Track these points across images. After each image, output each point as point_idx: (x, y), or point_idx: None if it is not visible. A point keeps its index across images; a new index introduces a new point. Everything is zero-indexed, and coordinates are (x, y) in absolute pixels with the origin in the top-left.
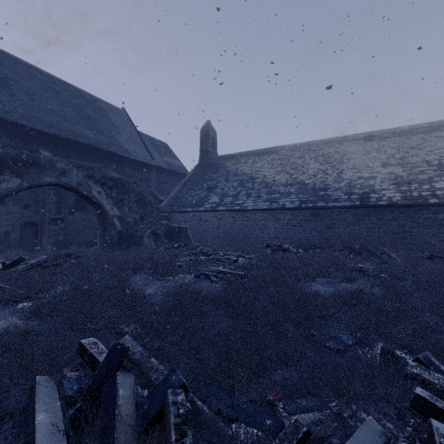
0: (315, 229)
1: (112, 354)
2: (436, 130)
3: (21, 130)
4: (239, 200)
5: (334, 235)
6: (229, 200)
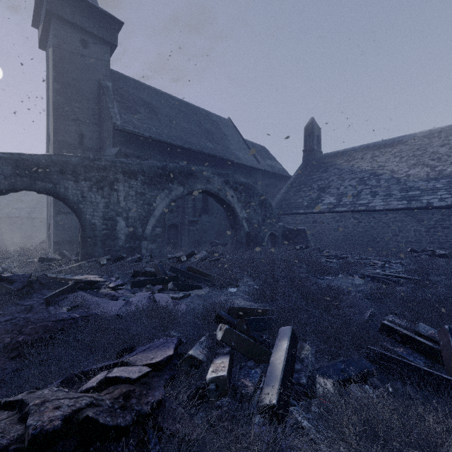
0: None
1: None
2: None
3: (168, 148)
4: (362, 199)
5: None
6: (350, 200)
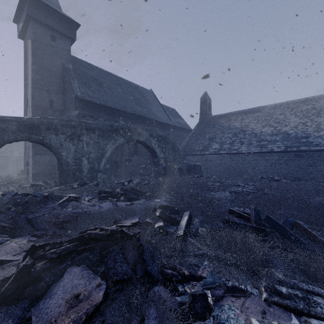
0: (298, 167)
1: (255, 211)
2: None
3: (111, 111)
4: (235, 146)
5: (316, 171)
6: (227, 147)
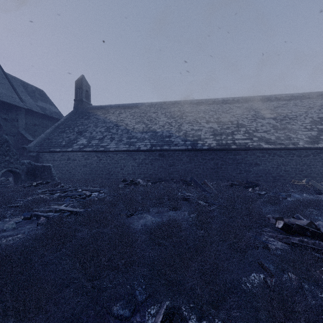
0: (162, 167)
1: None
2: (236, 103)
3: None
4: (104, 142)
5: (175, 171)
6: (96, 143)
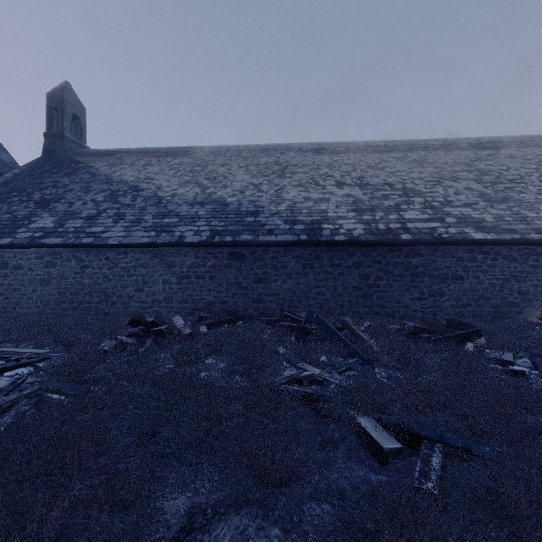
0: (237, 284)
1: None
2: (392, 151)
3: None
4: (98, 225)
5: (268, 293)
6: (77, 226)
